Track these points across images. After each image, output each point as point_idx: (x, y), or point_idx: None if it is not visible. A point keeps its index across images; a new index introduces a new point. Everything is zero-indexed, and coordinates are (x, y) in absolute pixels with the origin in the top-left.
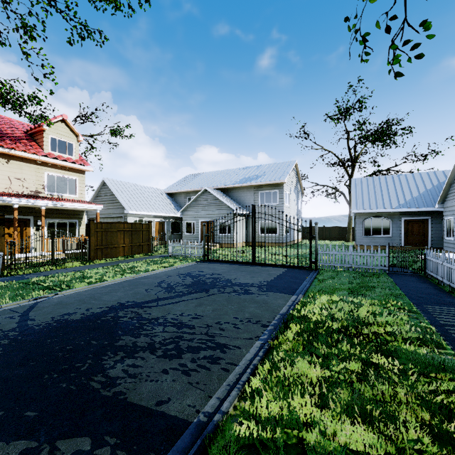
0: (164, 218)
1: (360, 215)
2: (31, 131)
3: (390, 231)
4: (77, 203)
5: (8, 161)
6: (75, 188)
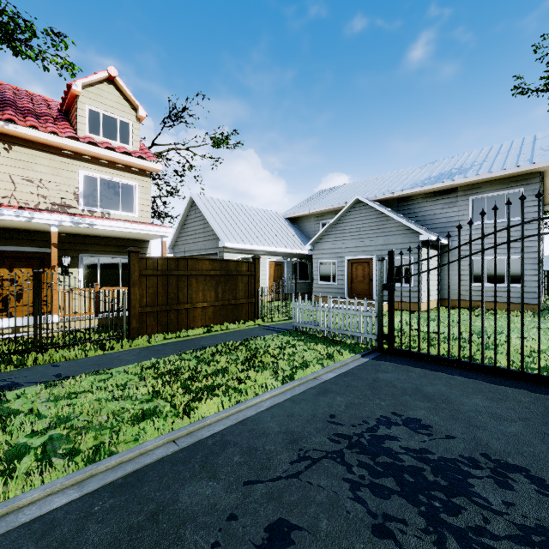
0: (283, 256)
1: None
2: (64, 106)
3: None
4: (121, 222)
5: (10, 147)
6: (133, 201)
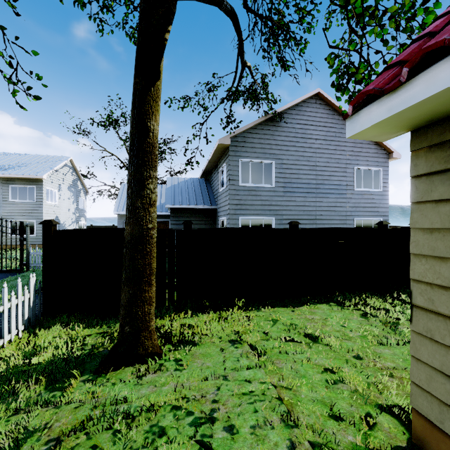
0: None
1: (121, 217)
2: None
3: None
4: None
5: None
6: None
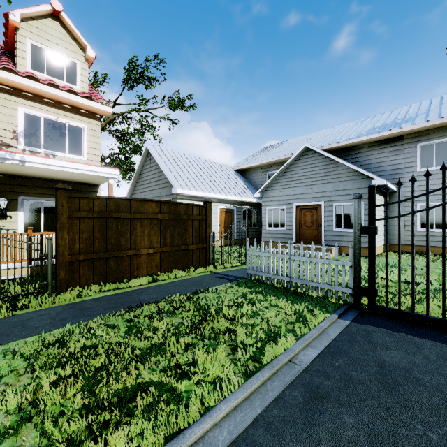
0: (233, 204)
1: None
2: (8, 43)
3: None
4: (59, 160)
5: None
6: (82, 144)
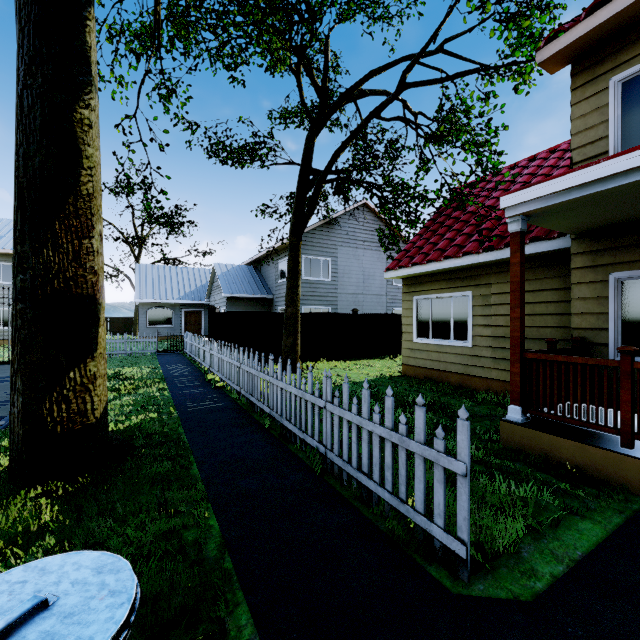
0: None
1: (143, 305)
2: None
3: (173, 321)
4: None
5: None
6: None
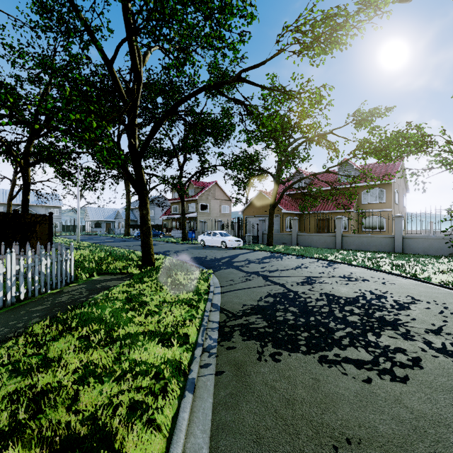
0: None
1: (93, 221)
2: None
3: (102, 226)
4: None
5: None
6: None
